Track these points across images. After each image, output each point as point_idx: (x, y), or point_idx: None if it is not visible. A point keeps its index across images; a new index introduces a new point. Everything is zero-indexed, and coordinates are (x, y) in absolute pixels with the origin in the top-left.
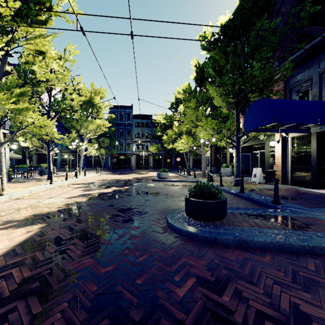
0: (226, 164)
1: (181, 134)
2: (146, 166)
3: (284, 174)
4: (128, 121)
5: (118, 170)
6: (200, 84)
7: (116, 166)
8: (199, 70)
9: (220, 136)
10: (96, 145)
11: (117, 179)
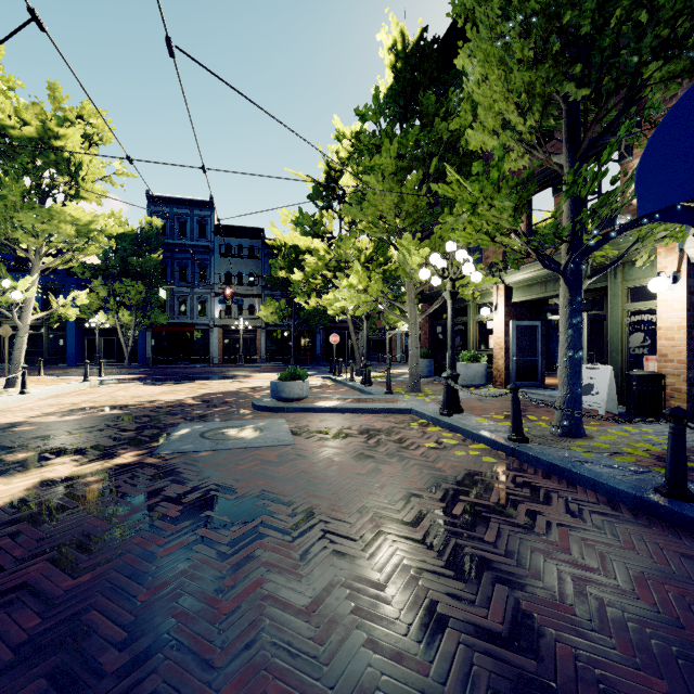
0: (468, 351)
1: (342, 268)
2: (248, 356)
3: (693, 387)
4: (202, 240)
5: (169, 368)
6: (404, 109)
7: (165, 358)
8: (403, 62)
9: (530, 238)
10: (84, 294)
11: (133, 404)
